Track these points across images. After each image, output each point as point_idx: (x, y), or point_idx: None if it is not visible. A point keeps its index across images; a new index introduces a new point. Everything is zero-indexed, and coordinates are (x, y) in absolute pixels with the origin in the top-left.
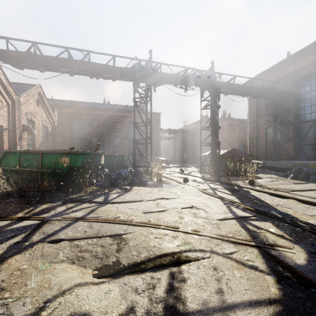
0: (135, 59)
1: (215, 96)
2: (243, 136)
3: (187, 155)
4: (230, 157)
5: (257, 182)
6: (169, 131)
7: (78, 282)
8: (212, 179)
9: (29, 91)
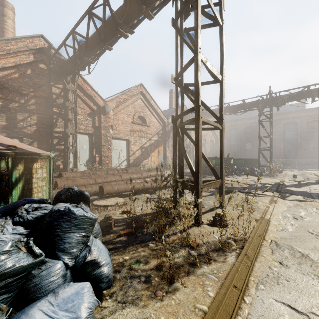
0: (257, 96)
1: None
2: None
3: None
4: None
5: None
6: None
7: None
8: None
9: None
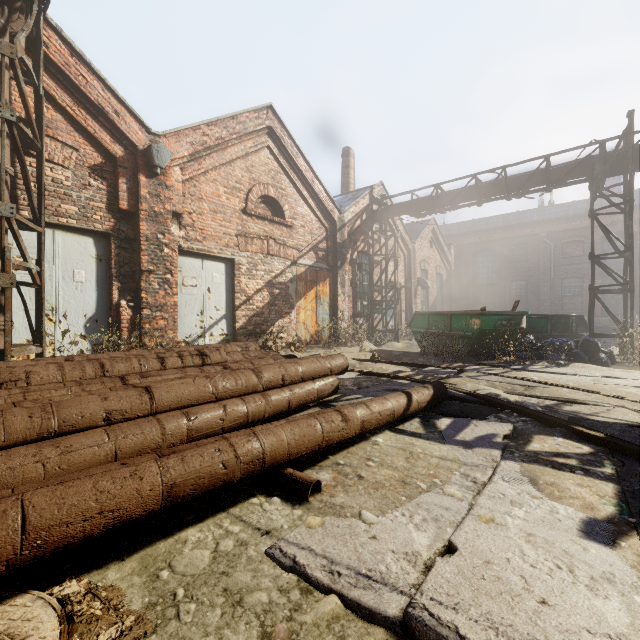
0: (591, 144)
1: None
2: None
3: None
4: None
5: None
6: None
7: (493, 389)
8: None
9: (423, 232)
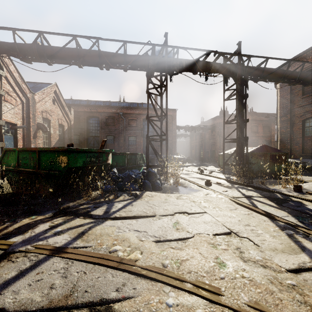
0: (148, 43)
1: (241, 83)
2: (268, 132)
3: (204, 153)
4: (260, 156)
5: (304, 188)
6: (185, 127)
7: None
8: (241, 183)
9: (45, 89)
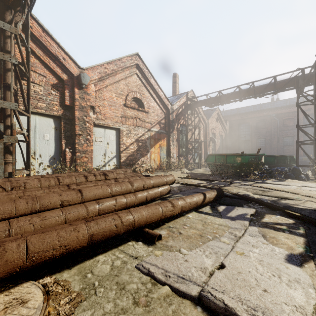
0: (297, 70)
1: None
2: None
3: None
4: None
5: None
6: None
7: (246, 192)
8: None
9: (213, 114)
